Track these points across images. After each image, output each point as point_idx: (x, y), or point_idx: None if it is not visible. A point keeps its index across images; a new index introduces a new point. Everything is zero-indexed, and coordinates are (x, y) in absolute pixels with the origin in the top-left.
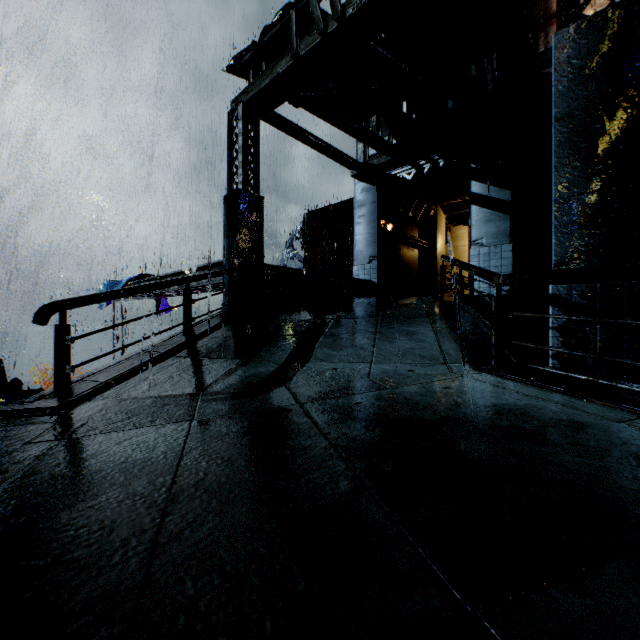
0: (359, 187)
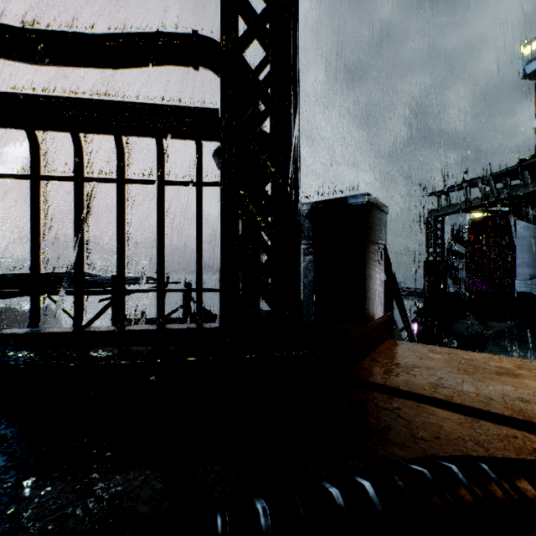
0: (520, 225)
